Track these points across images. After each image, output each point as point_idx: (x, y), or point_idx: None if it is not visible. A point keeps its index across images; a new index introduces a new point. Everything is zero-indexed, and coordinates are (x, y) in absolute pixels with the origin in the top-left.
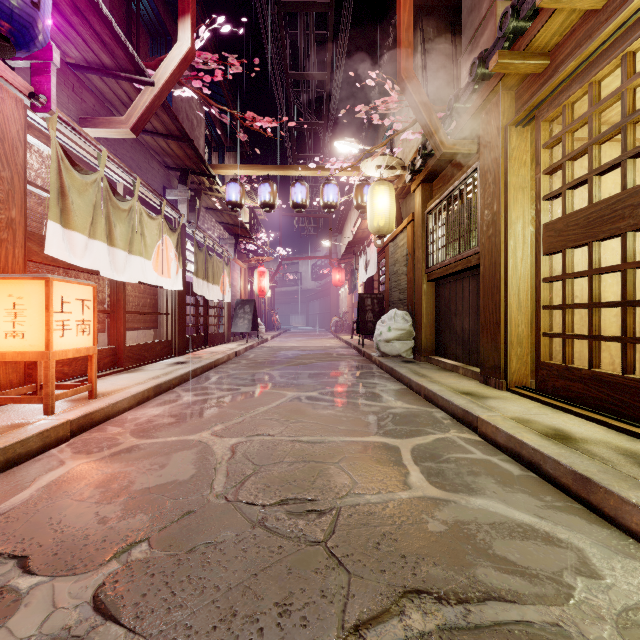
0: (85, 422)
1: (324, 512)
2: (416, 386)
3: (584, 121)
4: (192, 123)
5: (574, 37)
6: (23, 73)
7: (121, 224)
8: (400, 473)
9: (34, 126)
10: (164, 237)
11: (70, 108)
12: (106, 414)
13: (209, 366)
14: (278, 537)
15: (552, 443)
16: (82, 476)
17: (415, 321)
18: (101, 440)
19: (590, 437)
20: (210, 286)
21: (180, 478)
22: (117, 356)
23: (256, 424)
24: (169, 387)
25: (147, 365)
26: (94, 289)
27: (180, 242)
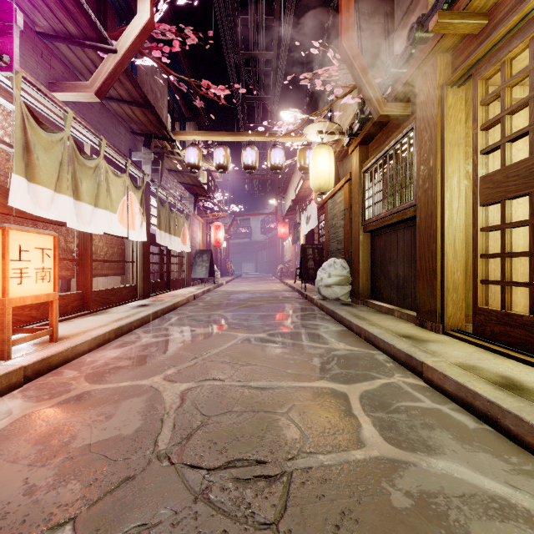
0: (41, 366)
1: (274, 479)
2: (356, 328)
3: (525, 75)
4: (156, 95)
5: None
6: None
7: (87, 180)
8: (351, 426)
9: (1, 86)
10: (129, 193)
11: (39, 73)
12: (65, 357)
13: (169, 308)
14: (222, 516)
15: (507, 394)
16: (24, 429)
17: (352, 268)
18: (54, 385)
19: None
20: (172, 238)
21: (124, 432)
22: (85, 300)
23: (207, 367)
24: (130, 329)
25: (113, 308)
26: (55, 238)
27: (144, 198)
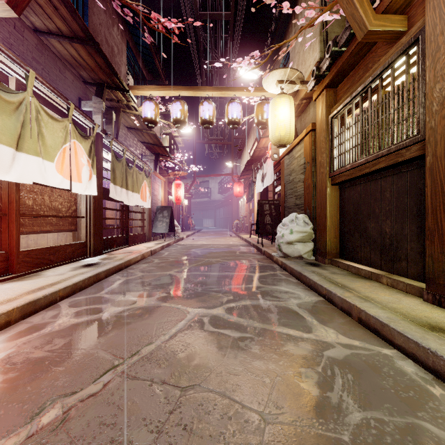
0: None
1: None
2: (342, 302)
3: None
4: (112, 49)
5: None
6: None
7: (5, 116)
8: None
9: None
10: (72, 141)
11: None
12: None
13: (118, 268)
14: None
15: None
16: None
17: (317, 224)
18: None
19: None
20: (129, 193)
21: None
22: (9, 262)
23: (121, 400)
24: (52, 301)
25: (51, 268)
26: None
27: (94, 150)
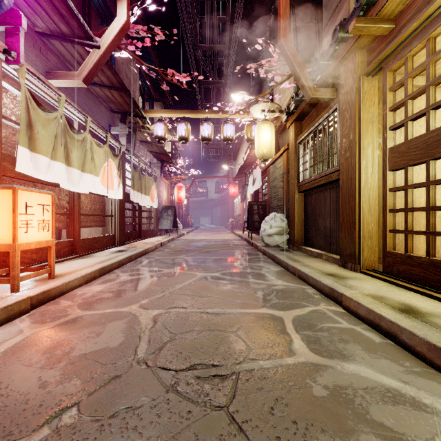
0: (43, 297)
1: (226, 377)
2: (292, 268)
3: (423, 68)
4: (130, 80)
5: (415, 5)
6: (0, 36)
7: (76, 150)
8: (285, 340)
9: (9, 76)
10: (109, 160)
11: (38, 64)
12: (61, 291)
13: (141, 253)
14: (187, 402)
15: (405, 317)
16: (34, 343)
17: (289, 221)
18: (54, 312)
19: (433, 311)
20: (143, 196)
21: (111, 345)
22: (74, 246)
23: (173, 298)
24: (111, 269)
25: (96, 253)
26: (52, 197)
27: (121, 164)
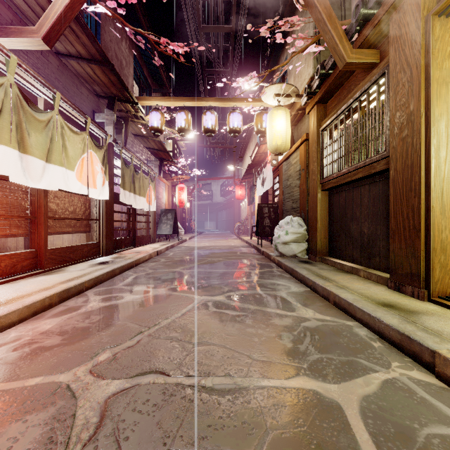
0: None
1: None
2: (322, 290)
3: None
4: (121, 62)
5: None
6: None
7: (37, 133)
8: None
9: None
10: (89, 152)
11: None
12: None
13: (129, 265)
14: None
15: None
16: None
17: (310, 226)
18: None
19: None
20: (137, 197)
21: None
22: (38, 258)
23: (152, 349)
24: (80, 290)
25: (72, 265)
26: None
27: (106, 158)
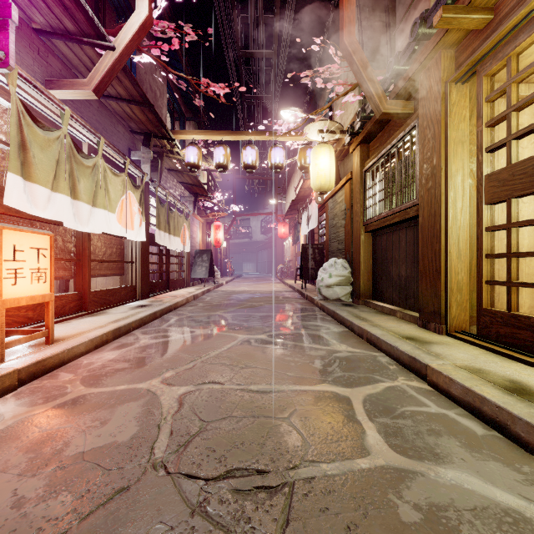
0: (36, 369)
1: (275, 490)
2: (358, 329)
3: (532, 70)
4: (155, 94)
5: None
6: None
7: (85, 179)
8: (355, 432)
9: None
10: (128, 193)
11: (35, 70)
12: (61, 360)
13: (168, 309)
14: (221, 532)
15: (516, 399)
16: (15, 436)
17: (353, 268)
18: (49, 389)
19: None
20: (171, 237)
21: (119, 439)
22: (83, 300)
23: (206, 370)
24: (128, 330)
25: (112, 308)
26: (51, 238)
27: (143, 198)
